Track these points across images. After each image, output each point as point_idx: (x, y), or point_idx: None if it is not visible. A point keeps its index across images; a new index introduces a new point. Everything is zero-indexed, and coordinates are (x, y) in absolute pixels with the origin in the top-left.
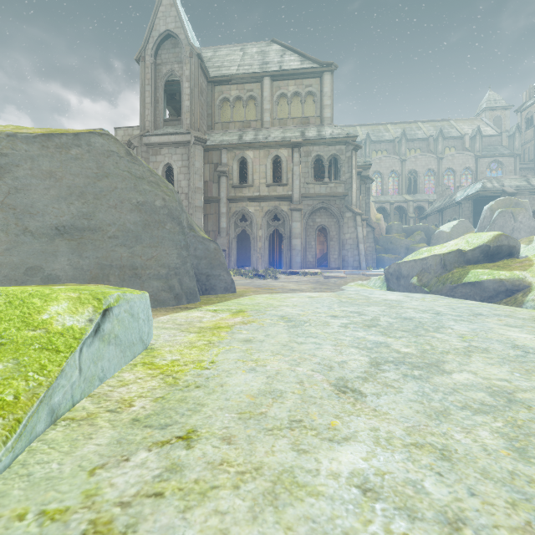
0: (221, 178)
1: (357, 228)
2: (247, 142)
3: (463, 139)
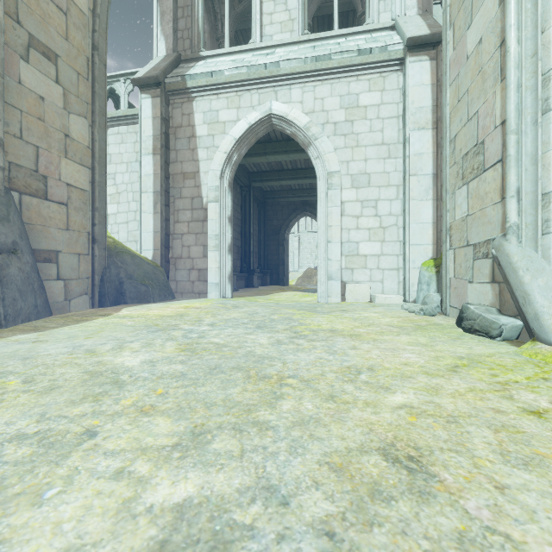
0: None
1: None
2: None
3: None
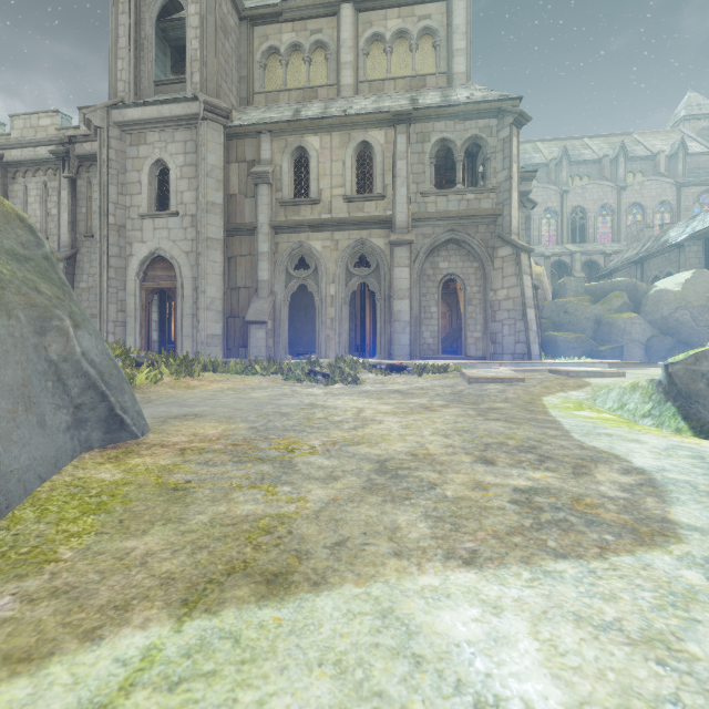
0: (259, 187)
1: (522, 278)
2: (308, 119)
3: (655, 159)
